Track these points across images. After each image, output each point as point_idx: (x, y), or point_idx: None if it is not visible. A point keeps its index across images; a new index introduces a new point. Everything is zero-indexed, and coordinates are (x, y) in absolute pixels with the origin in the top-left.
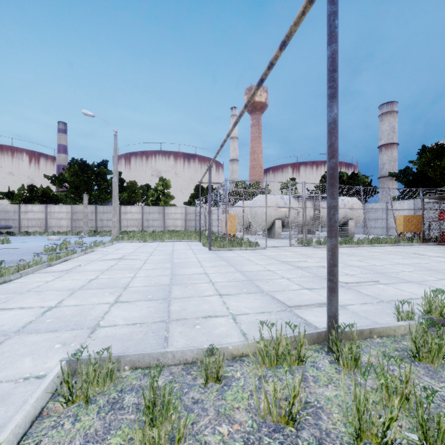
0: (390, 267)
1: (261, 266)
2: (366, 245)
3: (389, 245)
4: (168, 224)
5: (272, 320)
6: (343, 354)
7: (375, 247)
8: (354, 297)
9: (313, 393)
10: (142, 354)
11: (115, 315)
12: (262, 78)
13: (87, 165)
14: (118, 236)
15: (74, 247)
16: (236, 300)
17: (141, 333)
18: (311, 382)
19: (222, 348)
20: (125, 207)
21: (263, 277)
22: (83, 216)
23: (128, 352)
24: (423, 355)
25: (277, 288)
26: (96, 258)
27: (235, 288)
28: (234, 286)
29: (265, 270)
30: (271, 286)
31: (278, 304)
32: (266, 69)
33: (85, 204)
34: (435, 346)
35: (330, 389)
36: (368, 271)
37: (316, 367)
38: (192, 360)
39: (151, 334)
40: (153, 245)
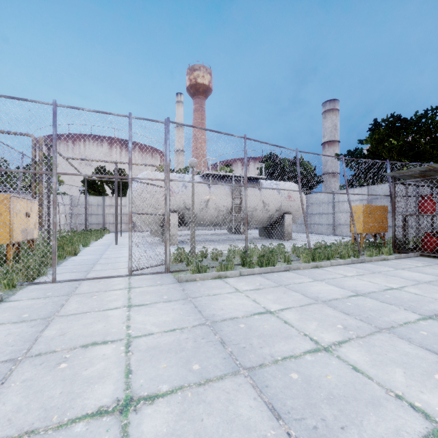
0: None
1: None
2: (304, 264)
3: (346, 263)
4: None
5: None
6: None
7: (322, 269)
8: None
9: None
10: None
11: None
12: None
13: None
14: None
15: None
16: None
17: None
18: None
19: None
20: None
21: None
22: None
23: None
24: None
25: None
26: None
27: None
28: None
29: None
30: None
31: None
32: None
33: None
34: None
35: None
36: None
37: None
38: None
39: None
40: None
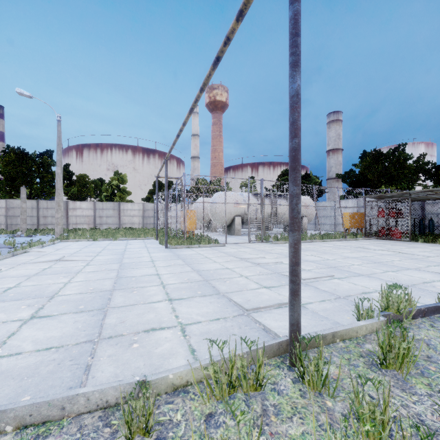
0: (341, 261)
1: (219, 264)
2: (318, 240)
3: (337, 240)
4: (124, 221)
5: (227, 328)
6: (308, 372)
7: (326, 242)
8: (312, 294)
9: (275, 435)
10: (36, 403)
11: (23, 337)
12: (218, 56)
13: (27, 154)
14: (62, 234)
15: (2, 248)
16: (187, 306)
17: (53, 362)
18: (271, 416)
19: (159, 379)
20: (74, 202)
21: (220, 276)
22: (21, 212)
23: (15, 403)
24: (390, 361)
25: (234, 289)
26: (27, 260)
27: (188, 290)
28: (188, 288)
29: (223, 268)
30: (228, 286)
31: (235, 307)
32: (222, 44)
33: (22, 199)
34: (404, 352)
35: (295, 424)
36: (323, 266)
37: (278, 391)
38: (115, 401)
39: (68, 363)
40: (103, 244)
